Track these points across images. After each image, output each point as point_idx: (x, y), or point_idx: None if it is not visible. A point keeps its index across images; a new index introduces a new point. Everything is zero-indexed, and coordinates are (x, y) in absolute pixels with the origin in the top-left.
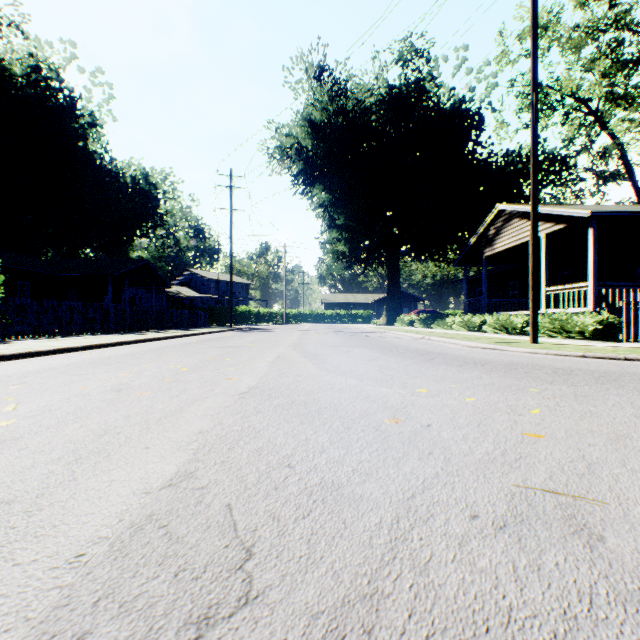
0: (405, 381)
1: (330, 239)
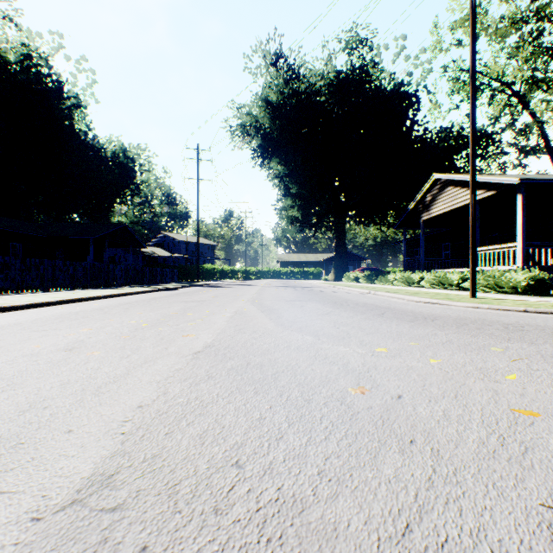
0: (362, 338)
1: (285, 206)
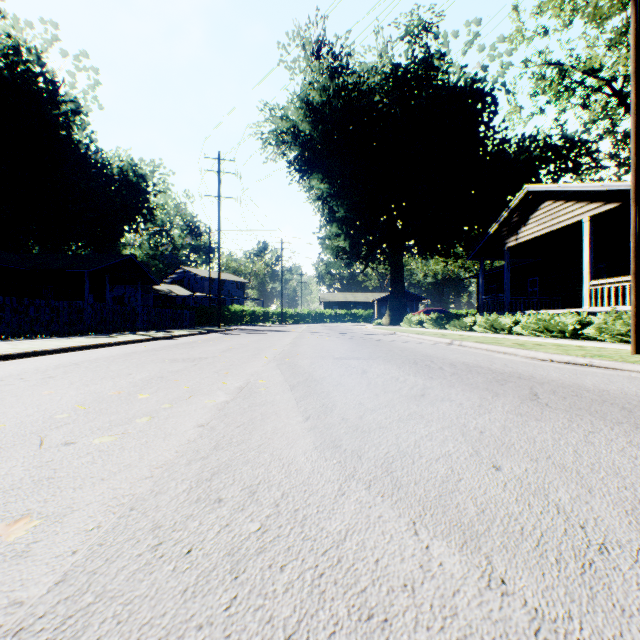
0: None
1: (329, 234)
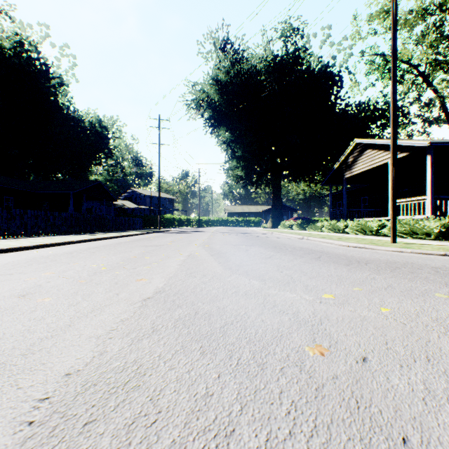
0: (306, 283)
1: (231, 166)
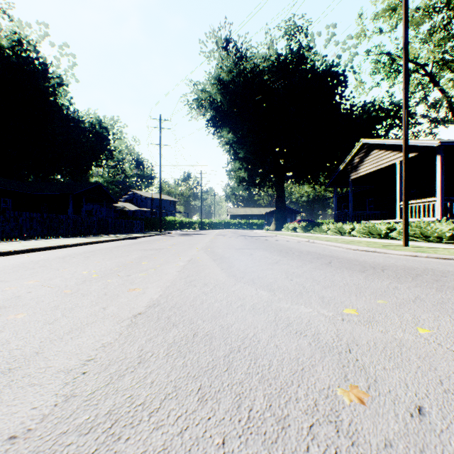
0: (321, 294)
1: (234, 168)
